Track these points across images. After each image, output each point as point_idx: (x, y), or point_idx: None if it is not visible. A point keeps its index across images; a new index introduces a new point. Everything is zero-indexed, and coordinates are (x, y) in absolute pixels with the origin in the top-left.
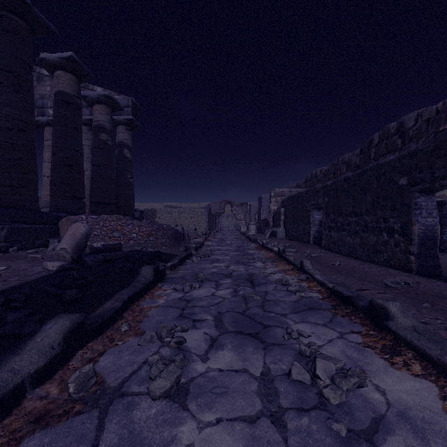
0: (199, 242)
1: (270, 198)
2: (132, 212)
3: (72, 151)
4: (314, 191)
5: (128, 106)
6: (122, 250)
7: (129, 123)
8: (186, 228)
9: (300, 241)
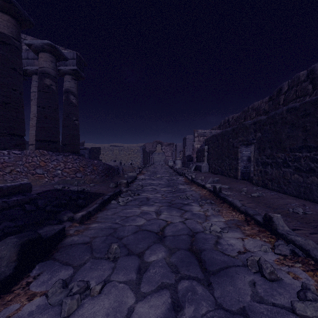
0: (132, 176)
1: (194, 138)
2: (77, 149)
3: (10, 89)
4: (243, 127)
5: (74, 58)
6: (38, 190)
7: (74, 74)
8: (124, 162)
9: (226, 175)
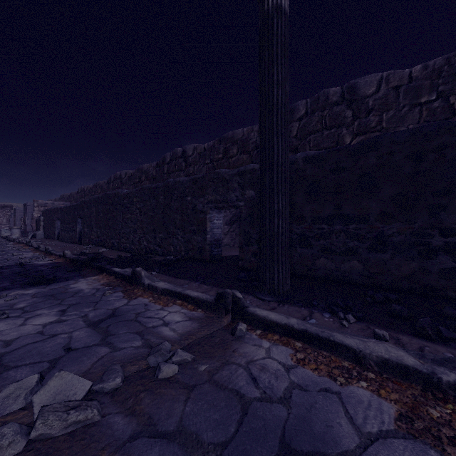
0: None
1: (34, 208)
2: None
3: None
4: (57, 209)
5: None
6: None
7: None
8: None
9: (51, 239)
